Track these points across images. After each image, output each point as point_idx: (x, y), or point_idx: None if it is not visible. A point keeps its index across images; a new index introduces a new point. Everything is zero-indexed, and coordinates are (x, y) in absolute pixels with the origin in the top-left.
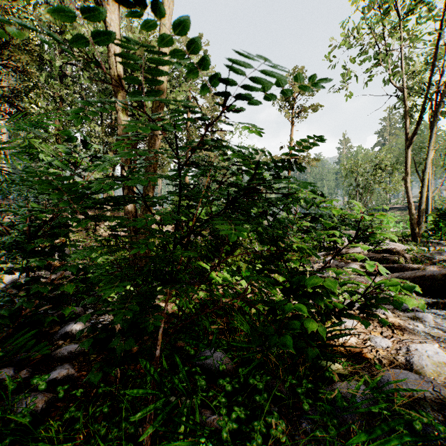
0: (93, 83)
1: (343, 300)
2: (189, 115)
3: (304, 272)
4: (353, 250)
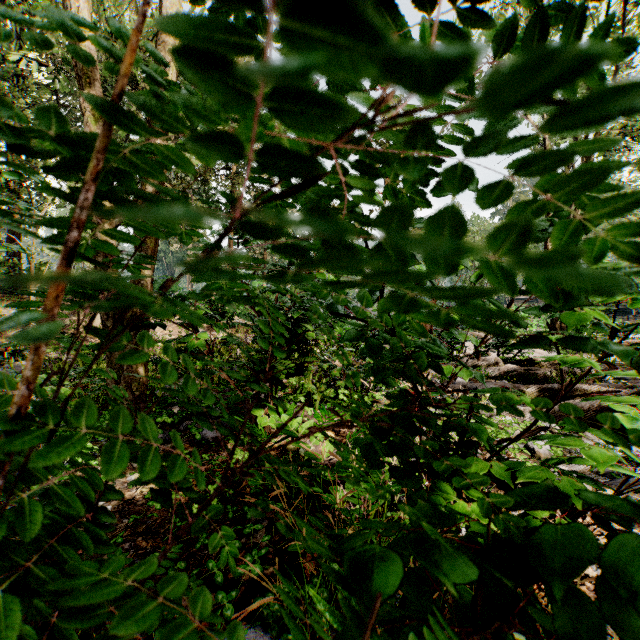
0: (76, 97)
1: (571, 508)
2: None
3: (568, 500)
4: (483, 361)
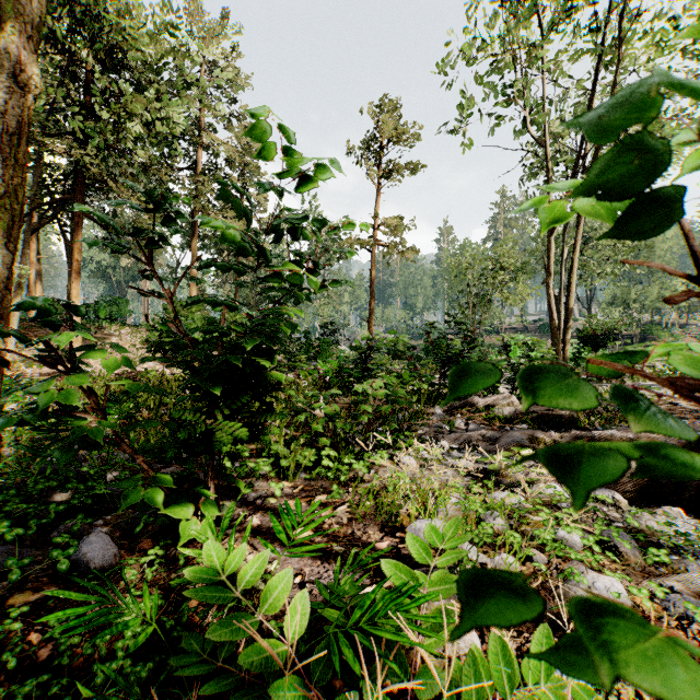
0: None
1: None
2: (199, 155)
3: None
4: (497, 400)
